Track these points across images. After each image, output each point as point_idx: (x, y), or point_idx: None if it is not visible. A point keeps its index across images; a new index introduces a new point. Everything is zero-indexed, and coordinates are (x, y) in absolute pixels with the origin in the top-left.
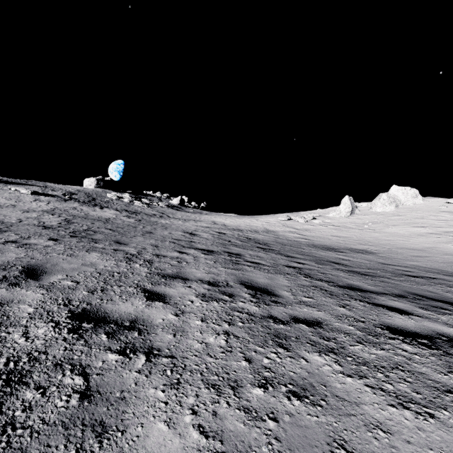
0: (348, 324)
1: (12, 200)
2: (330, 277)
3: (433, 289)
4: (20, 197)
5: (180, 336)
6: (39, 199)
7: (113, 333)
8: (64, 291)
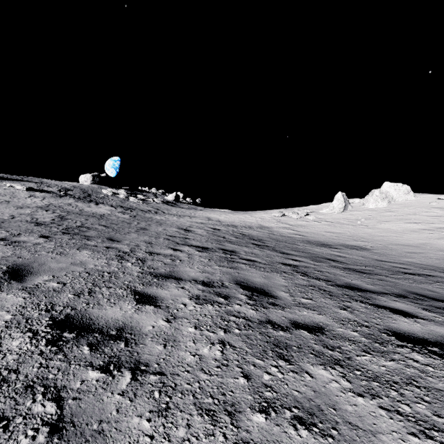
0: (352, 329)
1: (6, 196)
2: (327, 276)
3: (433, 288)
4: (15, 193)
5: (171, 347)
6: (34, 195)
7: (97, 344)
8: (48, 294)
